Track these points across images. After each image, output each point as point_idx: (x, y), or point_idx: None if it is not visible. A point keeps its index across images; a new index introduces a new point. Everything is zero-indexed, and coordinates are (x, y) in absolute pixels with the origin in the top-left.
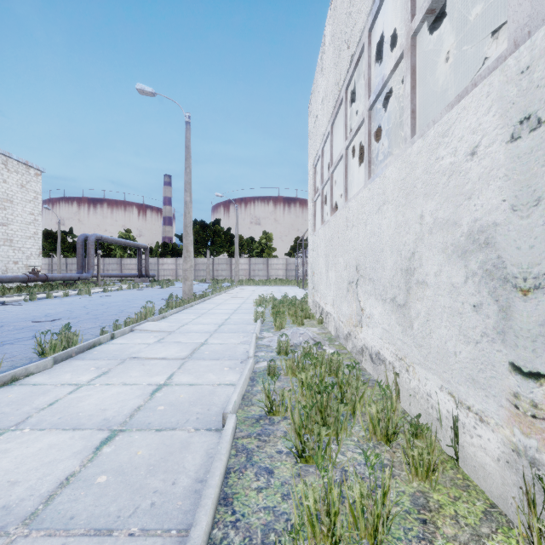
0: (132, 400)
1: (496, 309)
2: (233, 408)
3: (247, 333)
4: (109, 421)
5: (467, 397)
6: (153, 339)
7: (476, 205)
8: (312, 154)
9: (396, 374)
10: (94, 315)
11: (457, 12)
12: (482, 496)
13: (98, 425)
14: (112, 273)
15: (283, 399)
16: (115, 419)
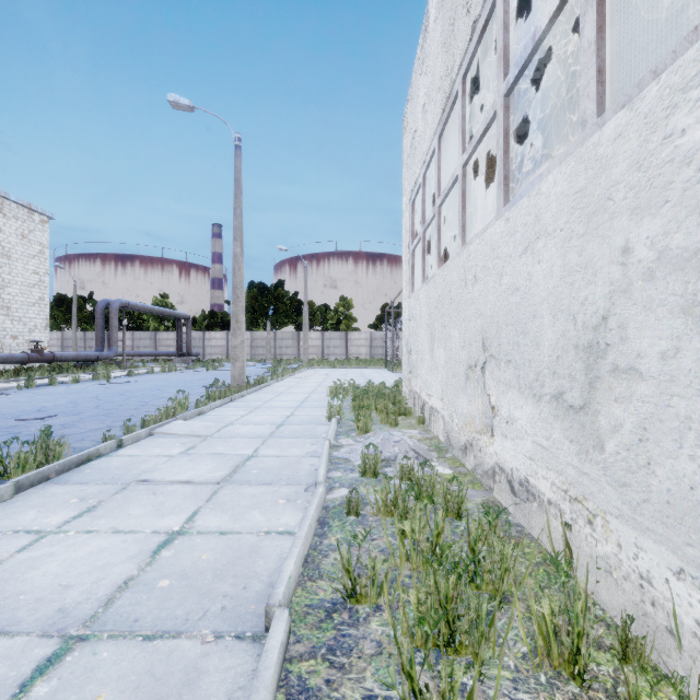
0: (119, 566)
1: None
2: (286, 592)
3: (316, 438)
4: (66, 615)
5: None
6: (179, 448)
7: None
8: (408, 186)
9: (565, 524)
10: (106, 410)
11: None
12: None
13: (44, 624)
14: (144, 351)
15: (375, 575)
16: (78, 609)
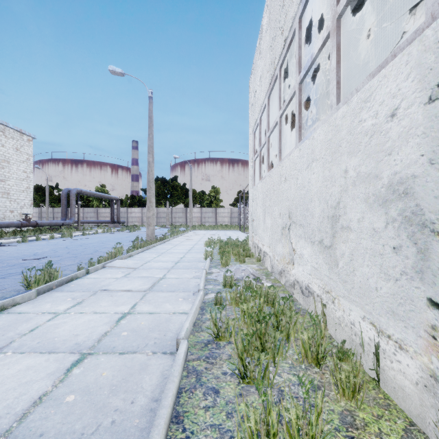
0: (100, 327)
1: (415, 251)
2: (185, 334)
3: (198, 269)
4: (80, 346)
5: (388, 327)
6: (121, 274)
7: (396, 160)
8: (251, 122)
9: (323, 305)
10: (74, 254)
11: (372, 4)
12: (402, 414)
13: (70, 349)
14: (90, 220)
15: (228, 327)
16: (85, 343)
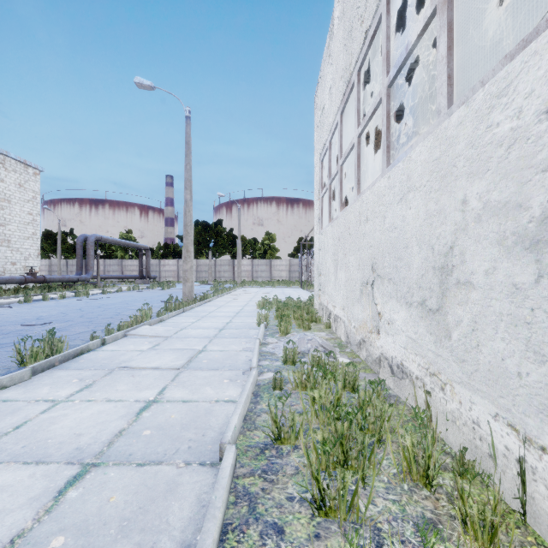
0: (114, 422)
1: None
2: (233, 435)
3: (249, 338)
4: (82, 452)
5: (541, 434)
6: (148, 345)
7: None
8: (318, 148)
9: (427, 392)
10: (89, 318)
11: None
12: None
13: (68, 457)
14: (113, 275)
15: (294, 425)
16: (90, 448)
